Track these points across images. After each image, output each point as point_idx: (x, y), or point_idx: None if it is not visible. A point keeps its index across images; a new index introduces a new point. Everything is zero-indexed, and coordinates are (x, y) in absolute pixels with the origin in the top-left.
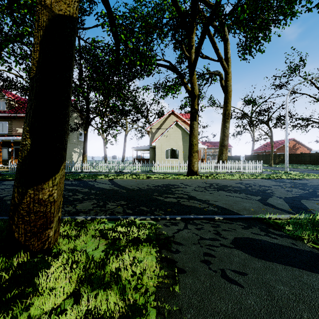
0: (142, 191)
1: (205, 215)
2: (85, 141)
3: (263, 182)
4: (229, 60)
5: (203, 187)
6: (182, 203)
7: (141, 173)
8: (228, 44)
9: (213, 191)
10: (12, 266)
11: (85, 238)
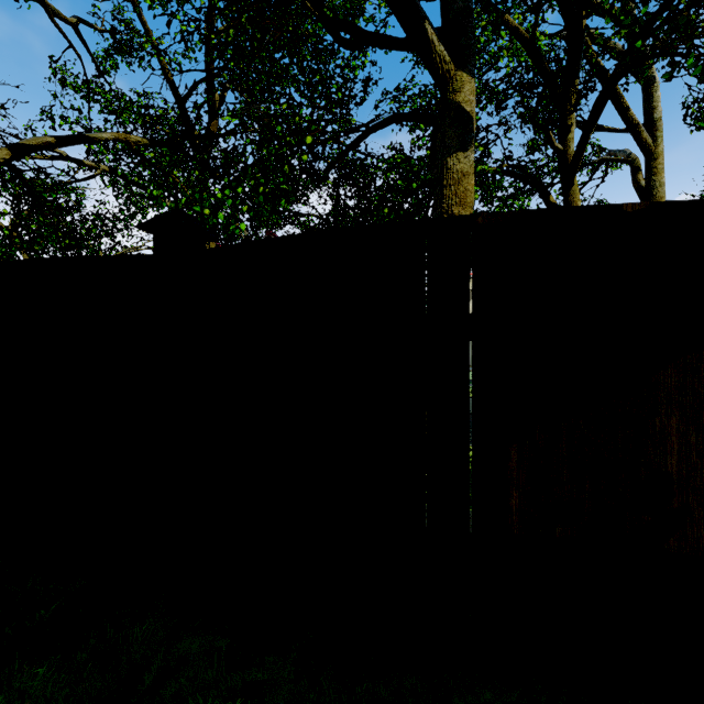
0: None
1: None
2: None
3: None
4: (658, 126)
5: None
6: None
7: None
8: (654, 89)
9: None
10: None
11: None
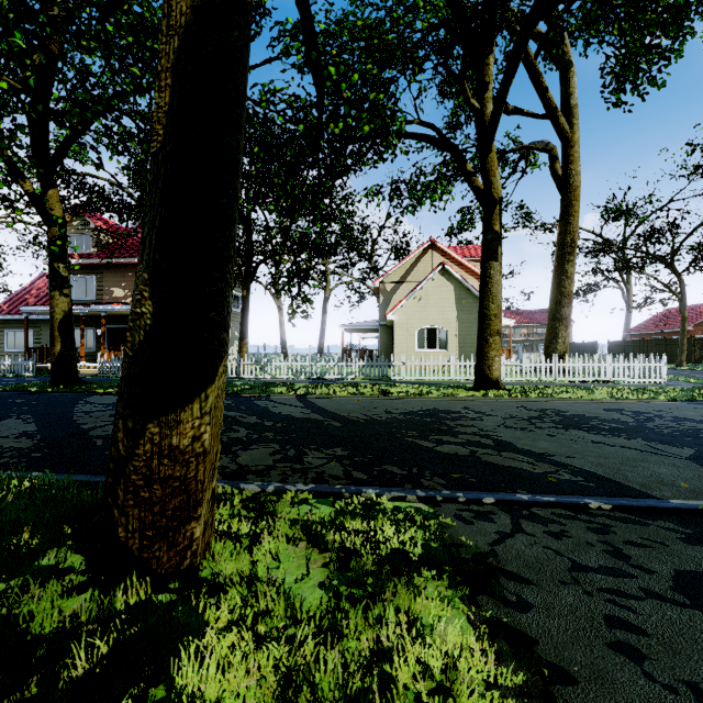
0: (378, 424)
1: (555, 493)
2: (244, 312)
3: (680, 410)
4: (574, 113)
5: (524, 418)
6: (485, 458)
7: (365, 383)
8: (570, 75)
9: (554, 430)
10: (113, 612)
11: (274, 544)
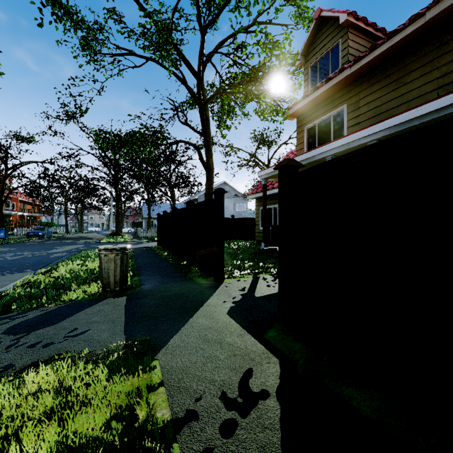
0: None
1: None
2: None
3: None
4: None
5: None
6: None
7: None
8: None
9: None
10: None
11: None
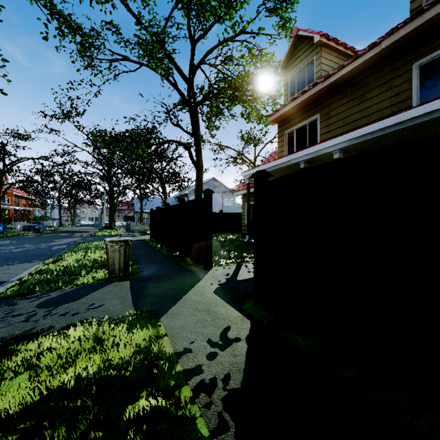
0: None
1: None
2: None
3: None
4: None
5: None
6: None
7: None
8: None
9: None
10: None
11: None
